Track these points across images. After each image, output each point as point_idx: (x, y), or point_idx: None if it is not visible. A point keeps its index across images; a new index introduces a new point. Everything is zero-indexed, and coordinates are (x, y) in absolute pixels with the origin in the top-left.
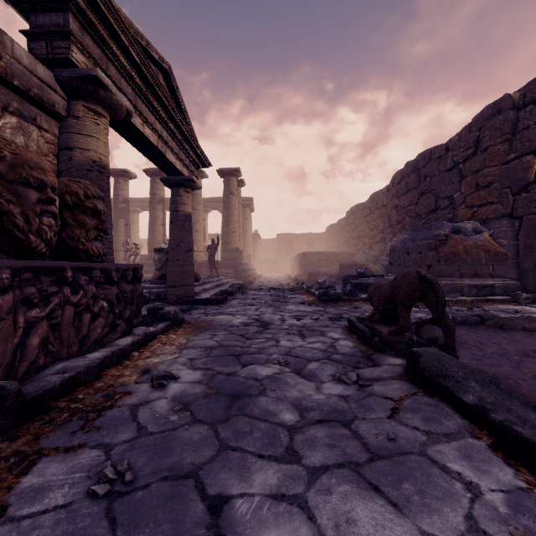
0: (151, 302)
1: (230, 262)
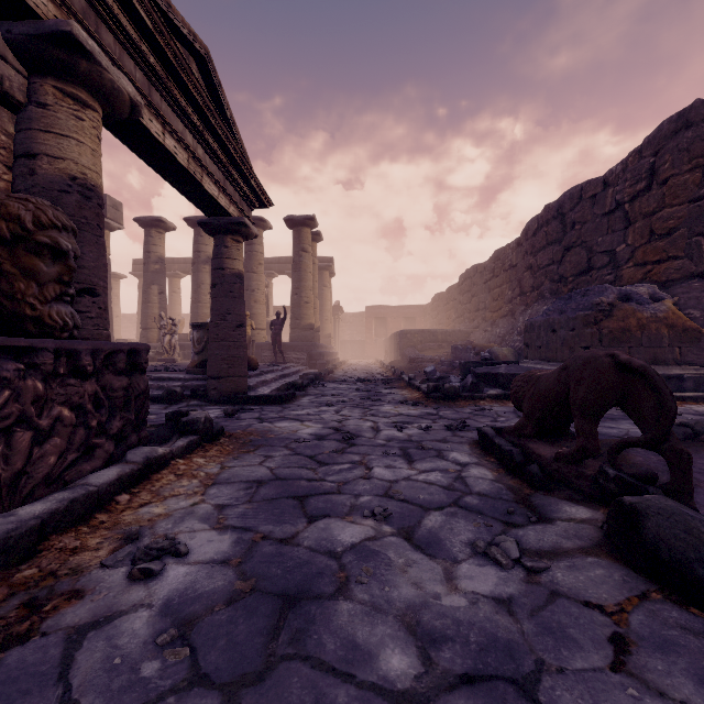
0: (184, 401)
1: (302, 344)
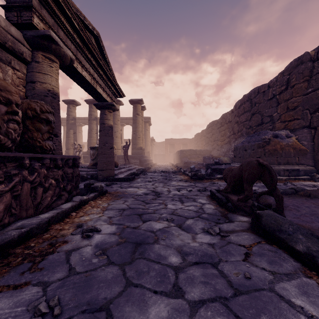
0: (87, 180)
1: (137, 156)
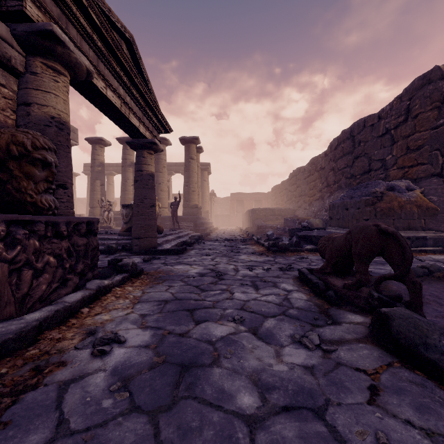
0: (117, 252)
1: (190, 217)
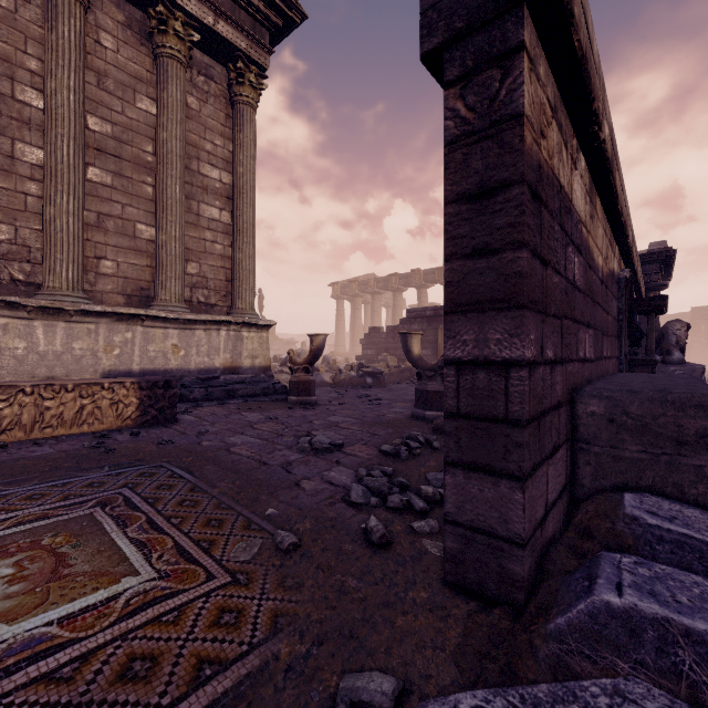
0: None
1: None
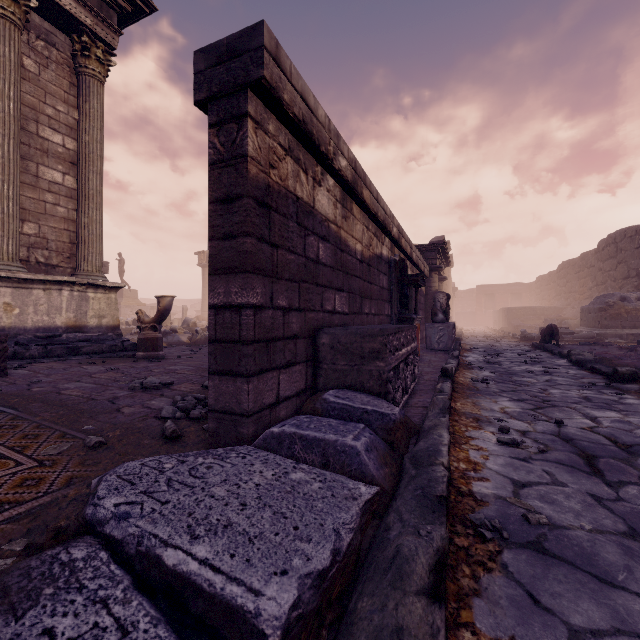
0: None
1: None
